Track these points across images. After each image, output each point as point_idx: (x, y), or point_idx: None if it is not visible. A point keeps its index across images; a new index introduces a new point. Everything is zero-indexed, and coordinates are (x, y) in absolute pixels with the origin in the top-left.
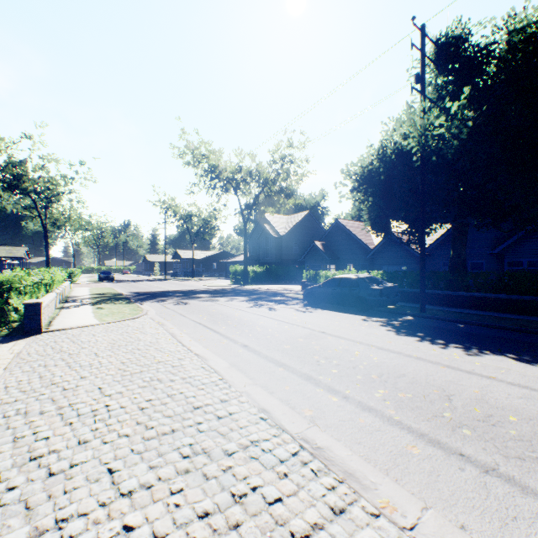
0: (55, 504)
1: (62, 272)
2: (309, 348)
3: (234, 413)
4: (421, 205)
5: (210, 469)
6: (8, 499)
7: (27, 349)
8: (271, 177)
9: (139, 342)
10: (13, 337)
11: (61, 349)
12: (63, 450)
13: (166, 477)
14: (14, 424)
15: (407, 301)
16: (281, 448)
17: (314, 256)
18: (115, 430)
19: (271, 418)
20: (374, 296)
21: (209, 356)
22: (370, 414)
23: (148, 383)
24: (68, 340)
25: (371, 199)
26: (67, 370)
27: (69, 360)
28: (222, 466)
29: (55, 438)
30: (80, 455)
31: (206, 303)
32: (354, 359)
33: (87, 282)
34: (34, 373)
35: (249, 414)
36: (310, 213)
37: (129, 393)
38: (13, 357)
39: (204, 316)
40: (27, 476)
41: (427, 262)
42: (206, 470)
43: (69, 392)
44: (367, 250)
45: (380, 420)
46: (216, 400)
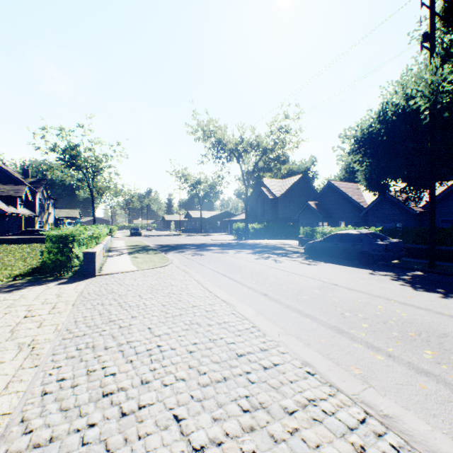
0: (132, 451)
1: (105, 228)
2: (328, 300)
3: (278, 364)
4: (430, 162)
5: (275, 429)
6: (90, 437)
7: (87, 289)
8: (269, 146)
9: (172, 287)
10: (76, 279)
11: (112, 290)
12: (129, 388)
13: (233, 433)
14: (85, 356)
15: (409, 256)
16: (343, 412)
17: (308, 215)
18: (171, 373)
19: (319, 373)
20: (379, 251)
21: (235, 302)
22: (429, 378)
23: (189, 326)
24: (116, 283)
25: (368, 160)
26: (120, 309)
27: (119, 300)
28: (287, 428)
29: (121, 375)
30: (145, 396)
31: (218, 255)
32: (380, 313)
33: (122, 237)
34: (95, 310)
35: (293, 367)
36: (302, 177)
37: (175, 335)
38: (78, 295)
39: (220, 266)
40: (102, 413)
41: (424, 219)
42: (271, 430)
43: (124, 329)
44: (360, 209)
45: (445, 388)
46: (256, 348)
